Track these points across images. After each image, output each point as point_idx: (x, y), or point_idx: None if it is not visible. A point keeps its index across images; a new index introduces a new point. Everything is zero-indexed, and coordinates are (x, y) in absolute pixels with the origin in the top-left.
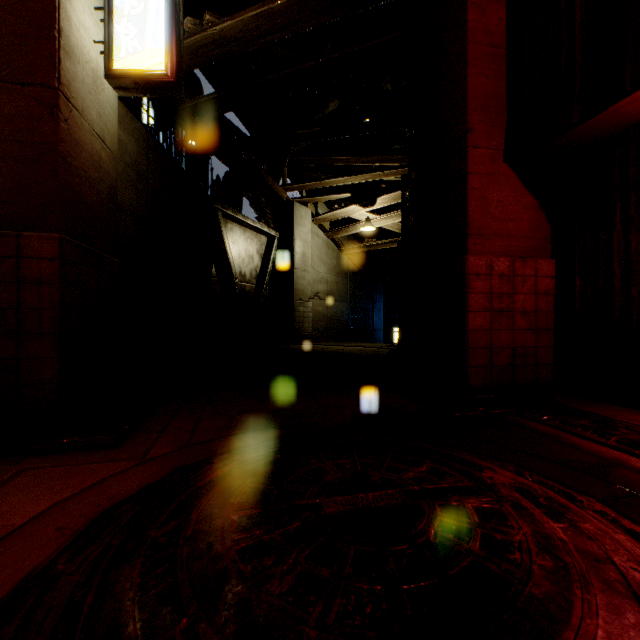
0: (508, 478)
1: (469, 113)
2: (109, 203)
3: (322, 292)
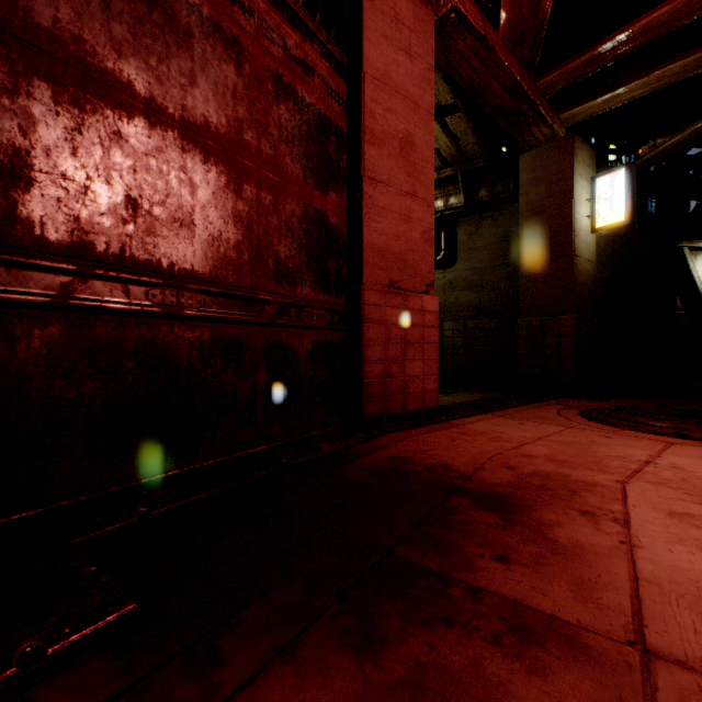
0: None
1: None
2: (591, 290)
3: None
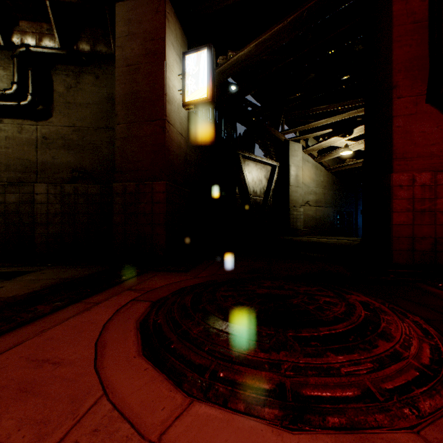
0: (363, 299)
1: (394, 75)
2: (184, 163)
3: (311, 201)
